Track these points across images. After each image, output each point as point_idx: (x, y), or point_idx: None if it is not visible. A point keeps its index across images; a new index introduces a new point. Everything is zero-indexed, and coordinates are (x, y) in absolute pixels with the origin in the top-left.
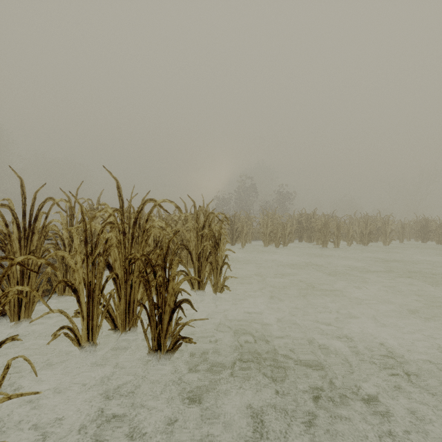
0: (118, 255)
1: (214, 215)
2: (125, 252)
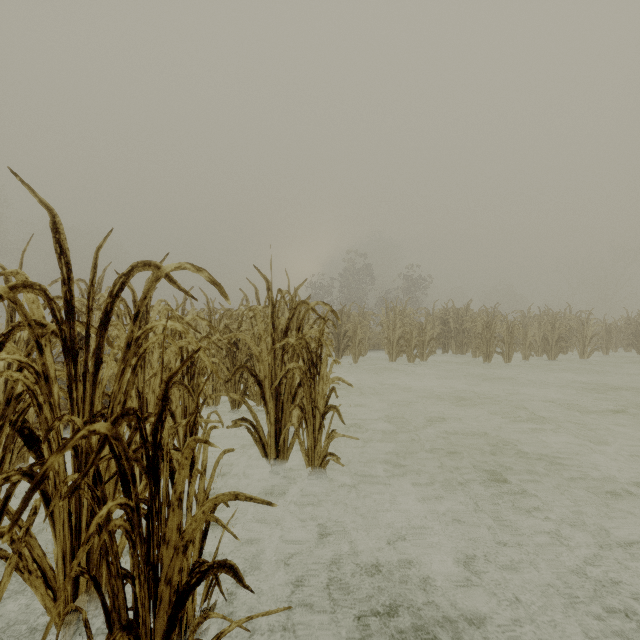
0: (36, 413)
1: (308, 308)
2: (69, 401)
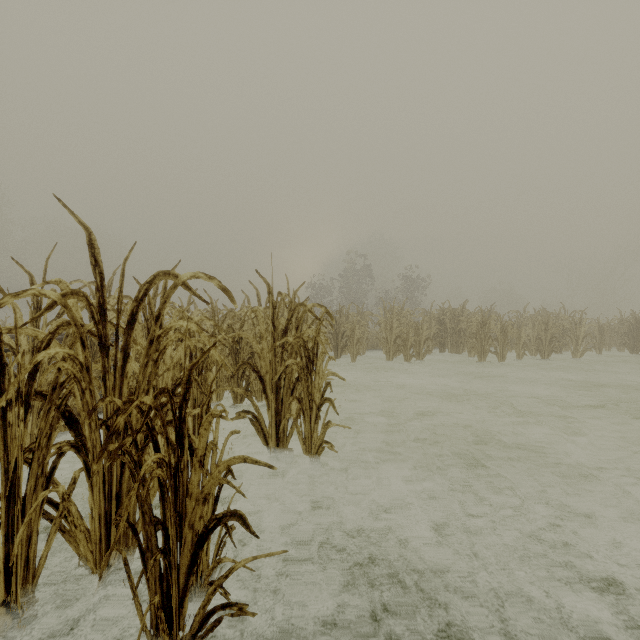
0: (80, 397)
1: (305, 309)
2: (104, 388)
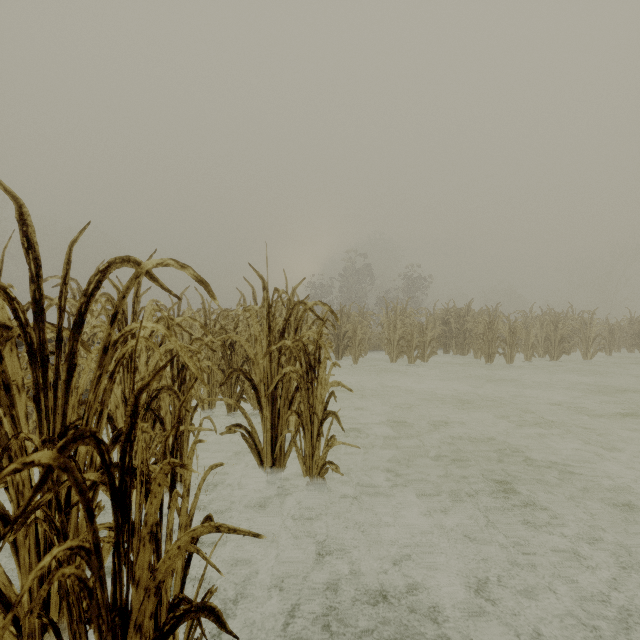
0: None
1: (306, 308)
2: (36, 412)
